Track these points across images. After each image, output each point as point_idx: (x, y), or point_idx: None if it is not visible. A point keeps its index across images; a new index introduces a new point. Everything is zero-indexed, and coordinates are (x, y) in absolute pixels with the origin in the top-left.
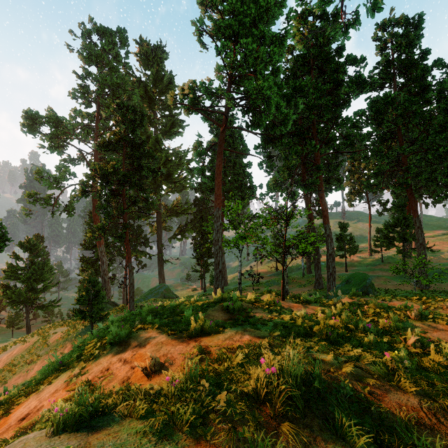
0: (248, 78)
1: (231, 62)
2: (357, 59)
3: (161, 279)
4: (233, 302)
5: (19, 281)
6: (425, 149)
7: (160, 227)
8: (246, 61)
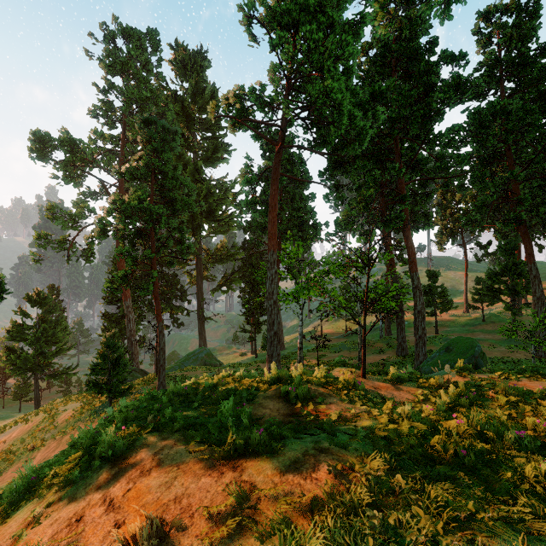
0: (311, 82)
1: (289, 59)
2: (455, 56)
3: (201, 341)
4: (295, 385)
5: (25, 342)
6: (543, 174)
7: (201, 276)
8: (310, 57)
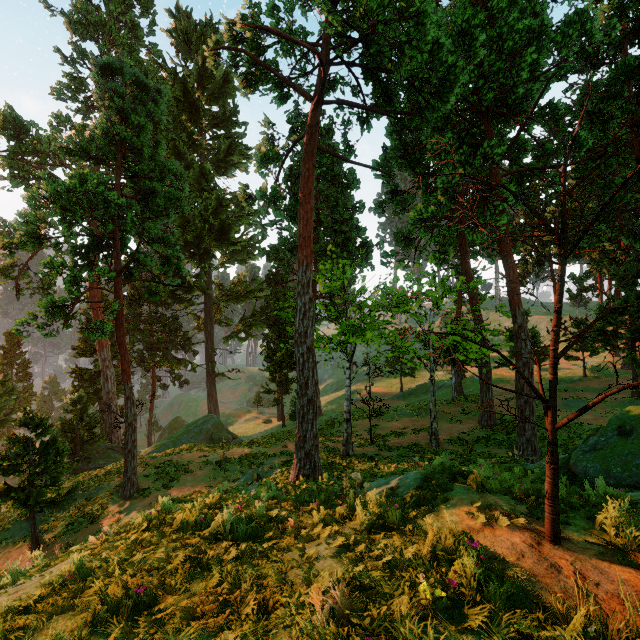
0: None
1: None
2: None
3: (211, 405)
4: None
5: None
6: None
7: (210, 319)
8: None
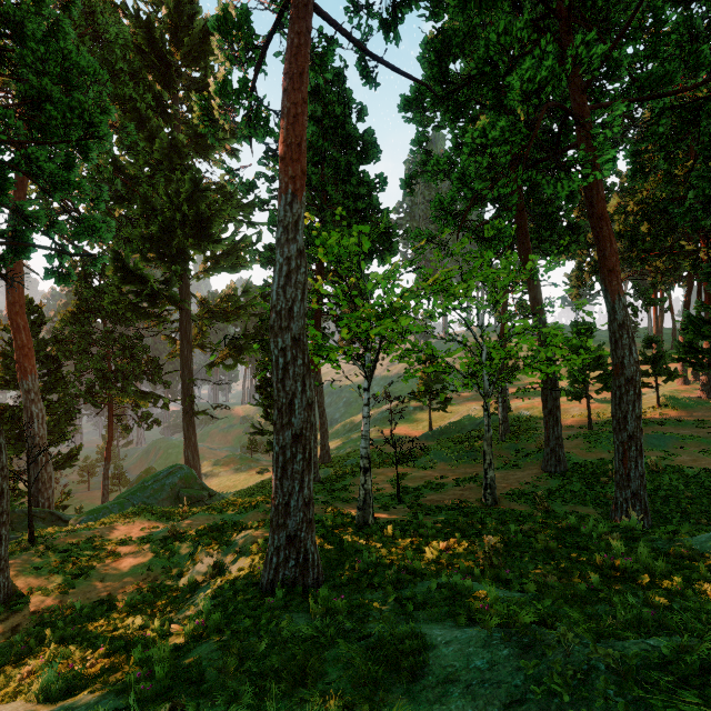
0: None
1: None
2: None
3: (189, 451)
4: None
5: None
6: None
7: (188, 340)
8: None
